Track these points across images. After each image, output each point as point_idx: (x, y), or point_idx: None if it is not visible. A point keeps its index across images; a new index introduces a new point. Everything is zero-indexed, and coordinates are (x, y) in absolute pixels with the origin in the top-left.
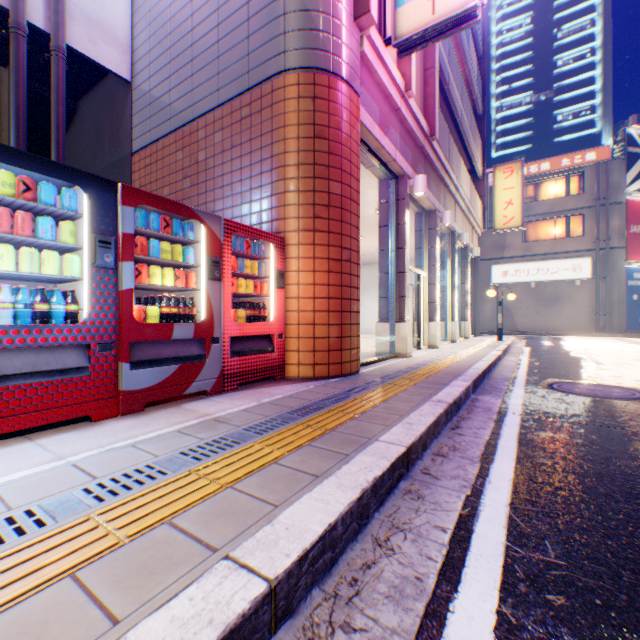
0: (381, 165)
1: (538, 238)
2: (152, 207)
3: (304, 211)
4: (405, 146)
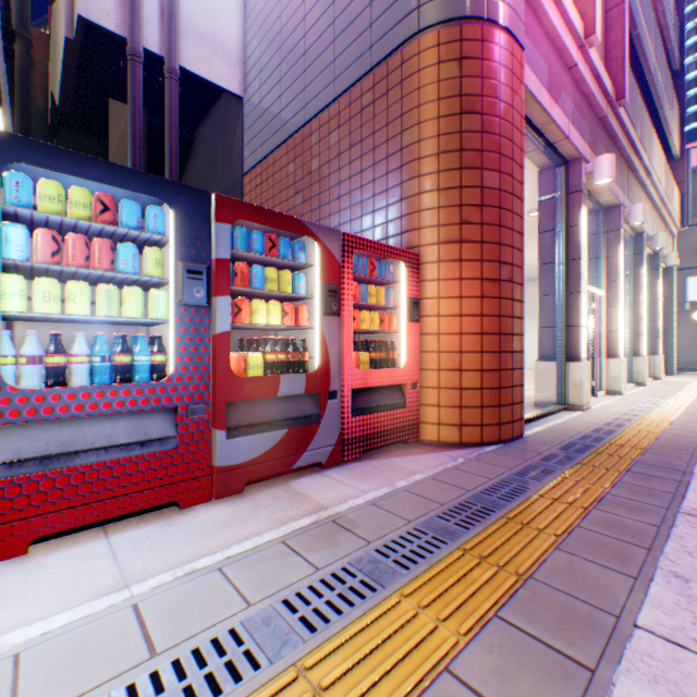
0: (546, 147)
1: None
2: (253, 222)
3: (446, 216)
4: (580, 117)
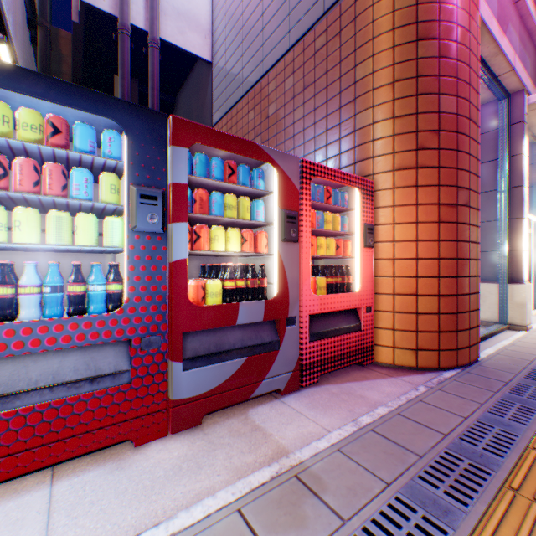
0: (490, 80)
1: None
2: (211, 147)
3: (401, 143)
4: (523, 51)
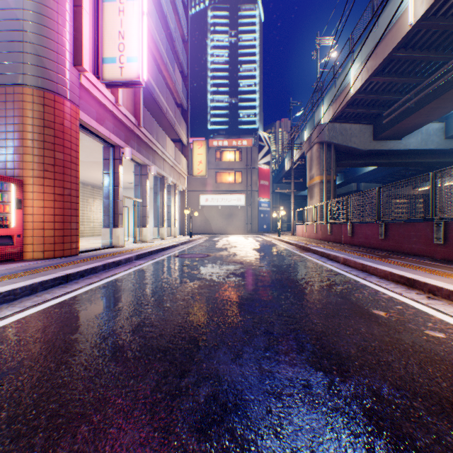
0: (102, 140)
1: (223, 181)
2: None
3: (38, 166)
4: (119, 130)
